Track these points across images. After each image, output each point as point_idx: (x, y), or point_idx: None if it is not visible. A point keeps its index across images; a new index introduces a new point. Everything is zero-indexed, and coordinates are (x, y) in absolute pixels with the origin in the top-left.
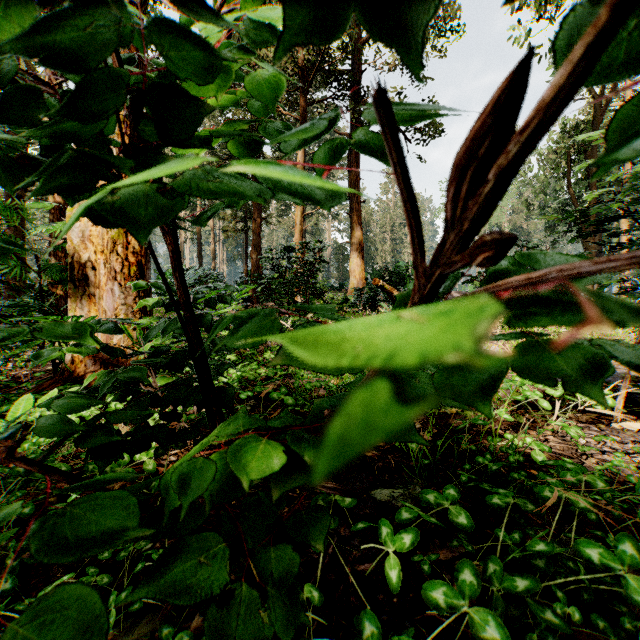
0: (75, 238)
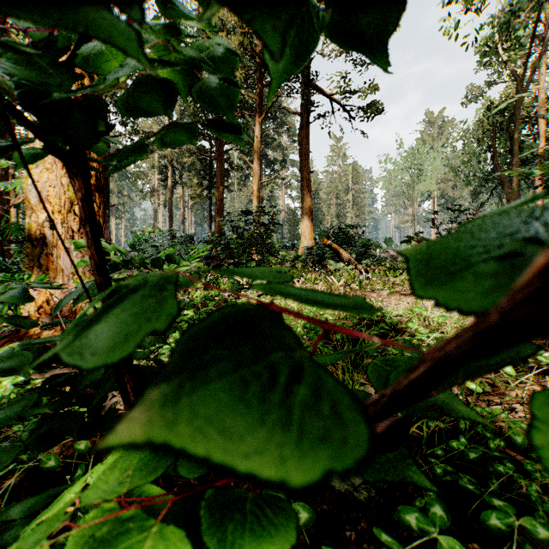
0: (33, 198)
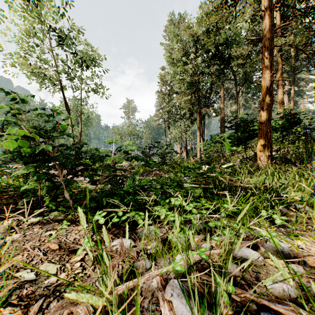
0: None
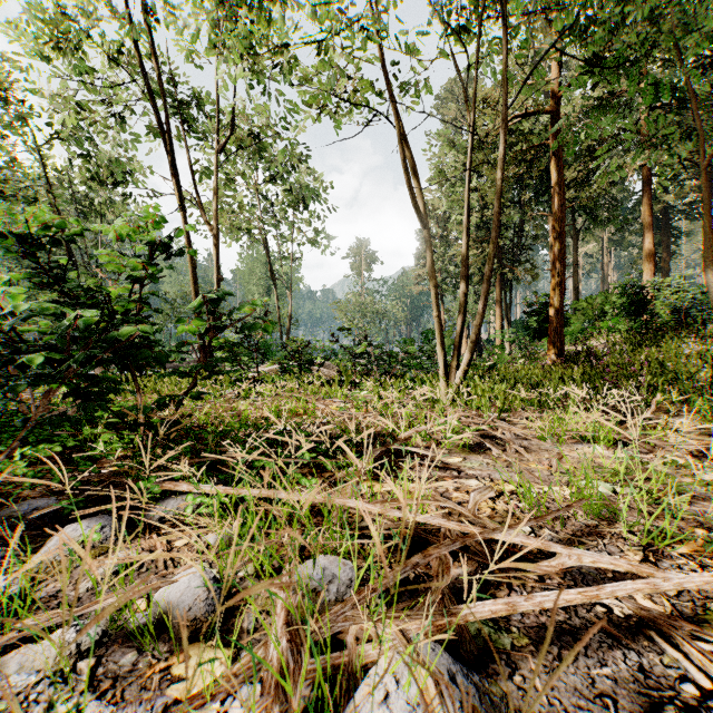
0: None
